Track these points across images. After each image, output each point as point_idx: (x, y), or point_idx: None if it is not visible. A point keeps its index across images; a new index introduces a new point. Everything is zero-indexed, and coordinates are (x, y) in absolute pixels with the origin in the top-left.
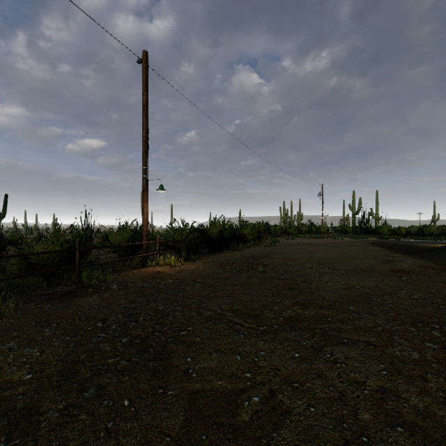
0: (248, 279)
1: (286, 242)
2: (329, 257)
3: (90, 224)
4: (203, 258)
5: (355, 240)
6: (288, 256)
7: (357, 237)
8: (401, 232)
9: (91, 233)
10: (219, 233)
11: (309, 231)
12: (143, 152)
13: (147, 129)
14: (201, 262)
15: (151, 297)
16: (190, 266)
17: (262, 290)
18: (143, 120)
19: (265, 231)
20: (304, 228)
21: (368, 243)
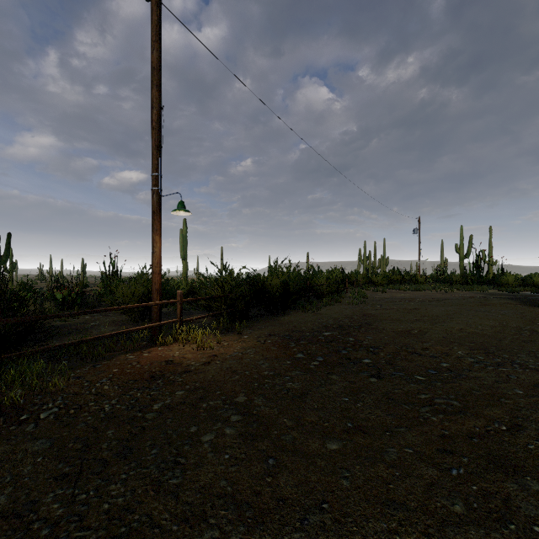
0: (354, 403)
1: (377, 297)
2: (483, 331)
3: (116, 271)
4: (256, 325)
5: (474, 294)
6: (402, 327)
7: (473, 290)
8: (534, 282)
9: (117, 282)
10: (282, 284)
11: (401, 281)
12: (153, 149)
13: (159, 108)
14: (251, 335)
15: (89, 485)
16: (231, 347)
17: (418, 472)
18: (153, 92)
19: (343, 280)
20: (394, 276)
21: (514, 301)
